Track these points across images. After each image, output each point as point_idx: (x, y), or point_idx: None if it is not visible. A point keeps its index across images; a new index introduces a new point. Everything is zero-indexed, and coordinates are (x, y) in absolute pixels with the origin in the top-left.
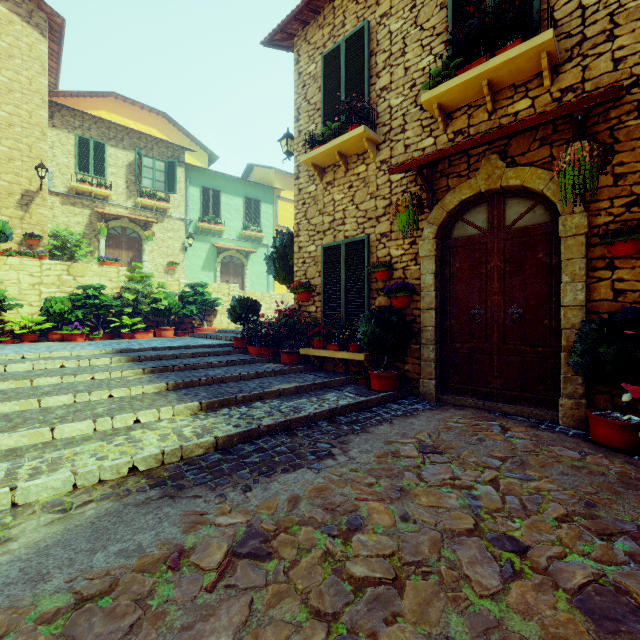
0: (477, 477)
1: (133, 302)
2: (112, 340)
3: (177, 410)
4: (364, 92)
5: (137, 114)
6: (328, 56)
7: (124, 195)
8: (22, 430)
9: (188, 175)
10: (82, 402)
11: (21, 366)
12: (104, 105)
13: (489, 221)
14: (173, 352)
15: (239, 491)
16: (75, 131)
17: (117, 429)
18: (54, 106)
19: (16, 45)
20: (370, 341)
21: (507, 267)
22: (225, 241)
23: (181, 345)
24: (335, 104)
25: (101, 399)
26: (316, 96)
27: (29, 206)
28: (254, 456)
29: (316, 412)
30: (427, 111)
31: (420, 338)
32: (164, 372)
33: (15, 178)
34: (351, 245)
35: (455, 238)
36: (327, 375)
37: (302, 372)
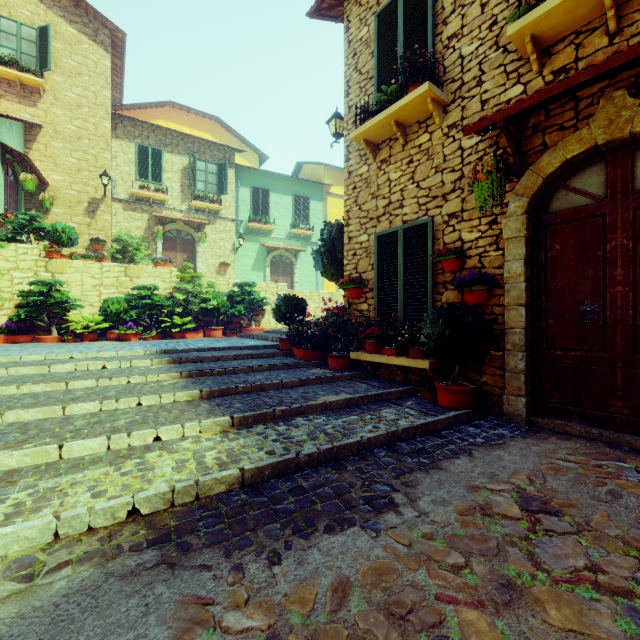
0: (634, 571)
1: (184, 302)
2: (163, 340)
3: (204, 426)
4: (427, 45)
5: (192, 121)
6: (383, 13)
7: (179, 199)
8: (28, 447)
9: (239, 176)
10: (108, 410)
11: (64, 367)
12: (162, 115)
13: (608, 185)
14: (215, 354)
15: (263, 562)
16: (135, 140)
17: (133, 448)
18: (117, 118)
19: (84, 63)
20: (437, 346)
21: (639, 246)
22: (274, 240)
23: (225, 346)
24: (391, 67)
25: (129, 407)
26: (368, 63)
27: (95, 213)
28: (289, 500)
29: (370, 437)
30: (513, 52)
31: (503, 343)
32: (202, 376)
33: (83, 187)
34: (411, 231)
35: (554, 212)
36: (382, 384)
37: (352, 379)
